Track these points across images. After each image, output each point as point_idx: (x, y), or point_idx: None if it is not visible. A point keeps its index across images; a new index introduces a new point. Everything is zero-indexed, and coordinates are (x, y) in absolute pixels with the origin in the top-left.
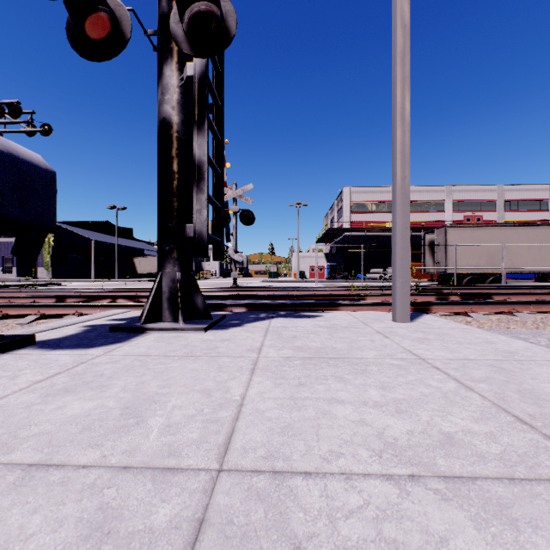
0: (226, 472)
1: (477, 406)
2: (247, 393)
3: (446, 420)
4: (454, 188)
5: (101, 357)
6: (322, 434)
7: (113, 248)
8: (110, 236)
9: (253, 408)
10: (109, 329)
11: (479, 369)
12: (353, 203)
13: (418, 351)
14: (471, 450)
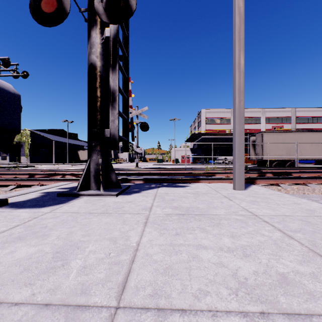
0: (122, 309)
1: (299, 251)
2: (141, 240)
3: (279, 262)
4: (266, 110)
5: (48, 213)
6: (193, 274)
7: (66, 145)
8: (64, 138)
9: (145, 253)
10: (56, 195)
11: (294, 223)
12: (207, 118)
13: (252, 210)
14: (302, 289)
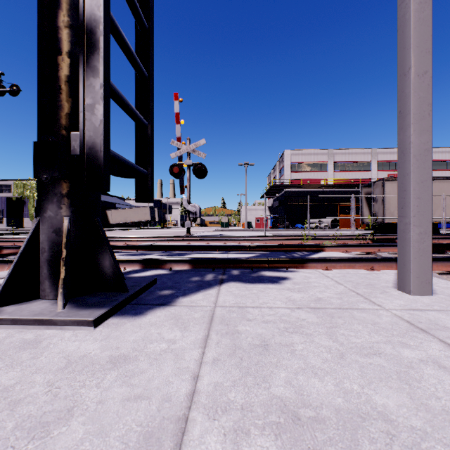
0: None
1: None
2: None
3: None
4: (379, 151)
5: None
6: None
7: None
8: None
9: None
10: None
11: None
12: (293, 163)
13: None
14: None
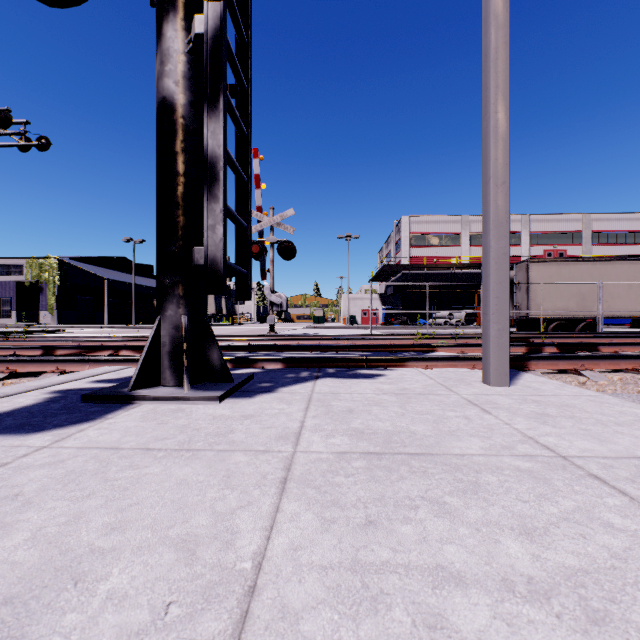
0: None
1: None
2: (267, 548)
3: None
4: (532, 217)
5: (41, 451)
6: None
7: (131, 289)
8: (126, 274)
9: (276, 604)
10: (81, 398)
11: None
12: (413, 235)
13: (547, 440)
14: None
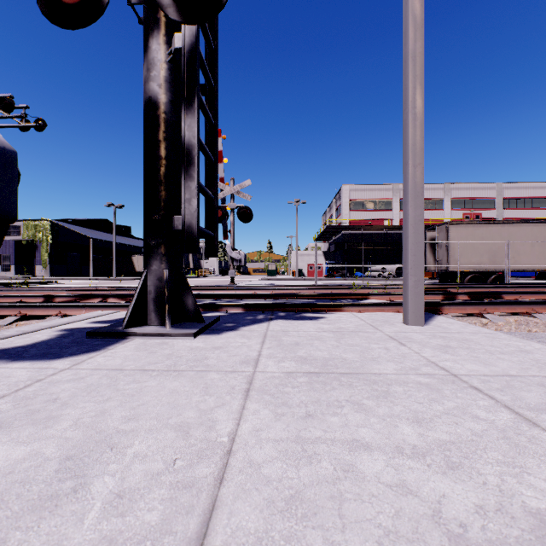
0: None
1: None
2: (237, 430)
3: (525, 484)
4: (452, 186)
5: (65, 371)
6: (348, 514)
7: (112, 246)
8: (108, 234)
9: (246, 459)
10: (86, 334)
11: (530, 391)
12: (352, 201)
13: (445, 364)
14: None
